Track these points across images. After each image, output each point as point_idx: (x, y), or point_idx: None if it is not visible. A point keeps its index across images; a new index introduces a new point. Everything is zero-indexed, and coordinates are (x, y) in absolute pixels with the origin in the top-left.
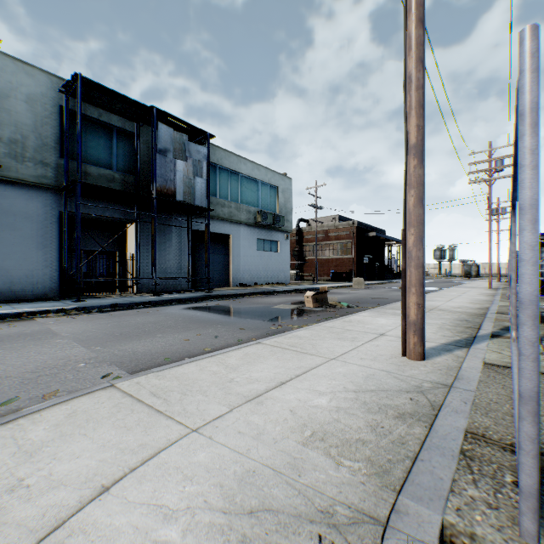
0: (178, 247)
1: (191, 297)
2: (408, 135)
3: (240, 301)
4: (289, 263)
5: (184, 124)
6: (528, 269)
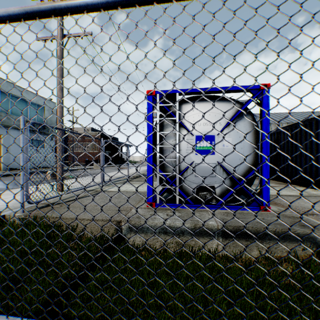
0: None
1: None
2: (57, 113)
3: (3, 179)
4: (54, 155)
5: None
6: (22, 162)
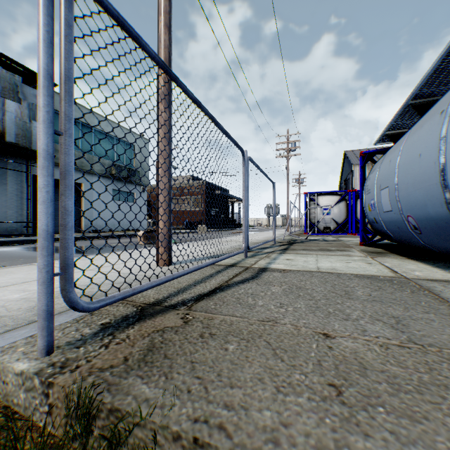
0: (16, 192)
1: (21, 240)
2: (159, 84)
3: (80, 242)
4: (145, 213)
5: (17, 65)
6: (40, 127)
